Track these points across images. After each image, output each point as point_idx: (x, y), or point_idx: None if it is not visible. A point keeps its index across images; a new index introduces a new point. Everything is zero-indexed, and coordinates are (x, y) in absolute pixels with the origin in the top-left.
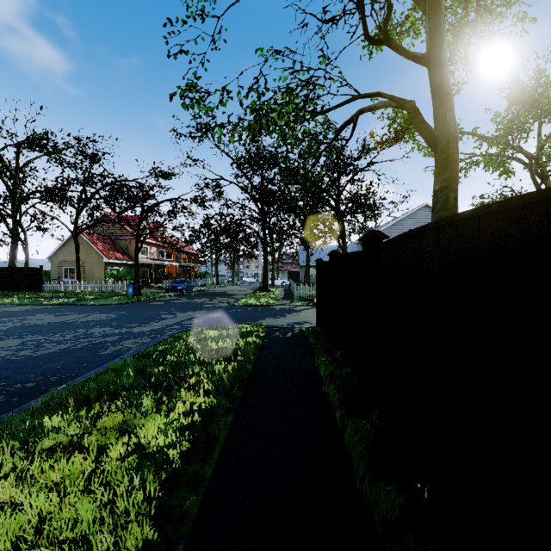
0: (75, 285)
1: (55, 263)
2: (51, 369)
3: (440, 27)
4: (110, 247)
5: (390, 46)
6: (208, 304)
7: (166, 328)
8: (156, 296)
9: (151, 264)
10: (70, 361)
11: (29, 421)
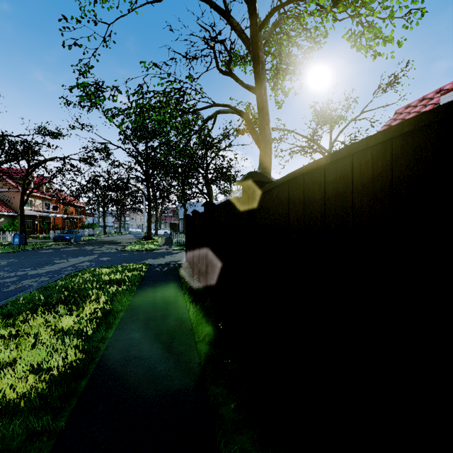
0: None
1: None
2: None
3: (260, 75)
4: None
5: (233, 78)
6: (98, 250)
7: (61, 270)
8: (43, 245)
9: (35, 216)
10: None
11: None
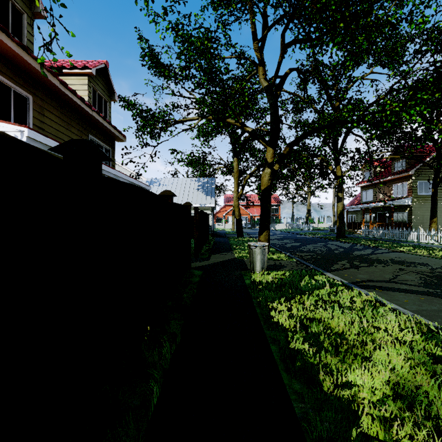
0: None
1: None
2: None
3: None
4: None
5: None
6: None
7: None
8: None
9: None
10: None
11: None
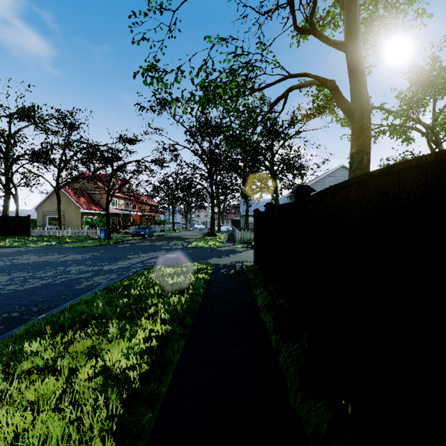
0: (57, 231)
1: (40, 212)
2: (33, 301)
3: (356, 19)
4: (86, 200)
5: (315, 35)
6: (166, 246)
7: (131, 266)
8: (123, 240)
9: (119, 214)
10: (49, 294)
11: (12, 346)
